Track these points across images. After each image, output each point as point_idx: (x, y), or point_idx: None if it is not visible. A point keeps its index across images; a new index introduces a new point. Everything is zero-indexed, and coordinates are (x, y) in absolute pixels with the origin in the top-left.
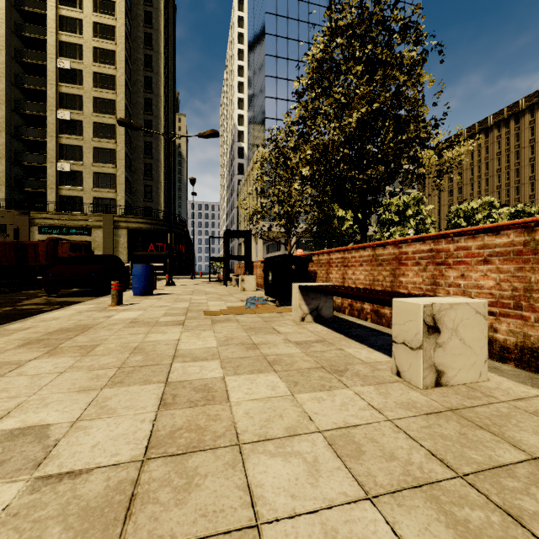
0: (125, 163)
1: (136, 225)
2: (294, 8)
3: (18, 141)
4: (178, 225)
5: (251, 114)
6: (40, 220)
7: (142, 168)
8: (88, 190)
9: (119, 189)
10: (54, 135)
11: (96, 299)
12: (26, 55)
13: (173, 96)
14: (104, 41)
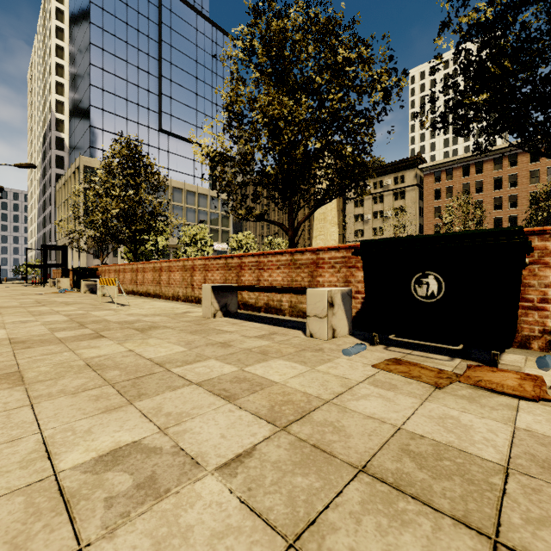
0: None
1: None
2: (123, 30)
3: None
4: None
5: (73, 111)
6: None
7: None
8: None
9: None
10: None
11: None
12: None
13: None
14: None
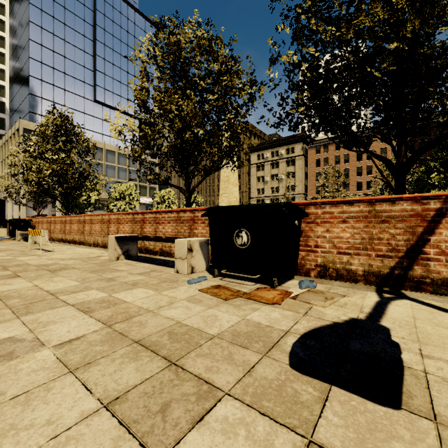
0: None
1: None
2: (60, 13)
3: None
4: None
5: (14, 79)
6: None
7: None
8: None
9: None
10: None
11: None
12: None
13: None
14: None
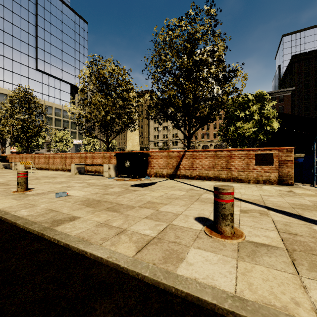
0: None
1: None
2: (9, 3)
3: None
4: None
5: None
6: None
7: None
8: None
9: None
10: None
11: None
12: None
13: None
14: None
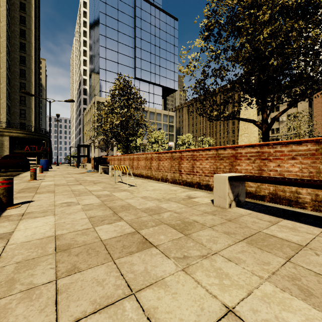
0: (6, 95)
1: (16, 134)
2: (116, 24)
3: None
4: (44, 135)
5: (91, 73)
6: None
7: (18, 98)
8: None
9: (2, 111)
10: None
11: (26, 172)
12: None
13: (38, 51)
14: None
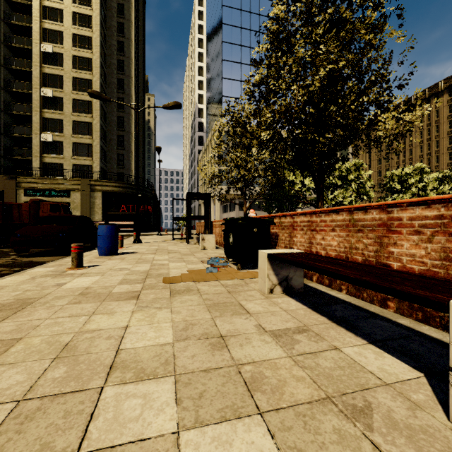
0: (100, 135)
1: (110, 188)
2: (247, 2)
3: (6, 115)
4: (146, 188)
5: (209, 93)
6: (25, 184)
7: (116, 139)
8: (68, 158)
9: (95, 157)
10: (38, 110)
11: (60, 259)
12: (14, 40)
13: (143, 78)
14: (82, 29)
